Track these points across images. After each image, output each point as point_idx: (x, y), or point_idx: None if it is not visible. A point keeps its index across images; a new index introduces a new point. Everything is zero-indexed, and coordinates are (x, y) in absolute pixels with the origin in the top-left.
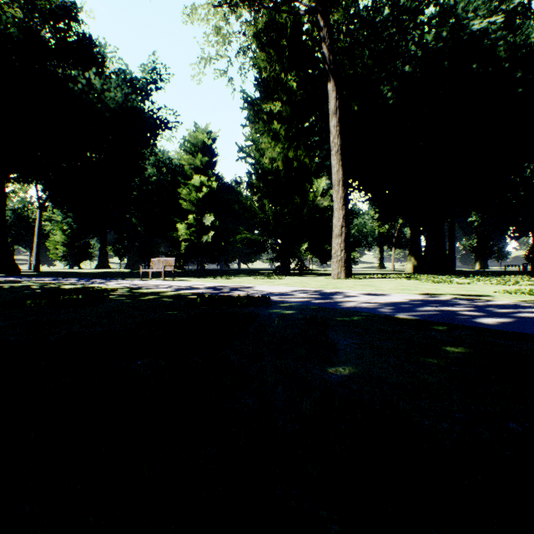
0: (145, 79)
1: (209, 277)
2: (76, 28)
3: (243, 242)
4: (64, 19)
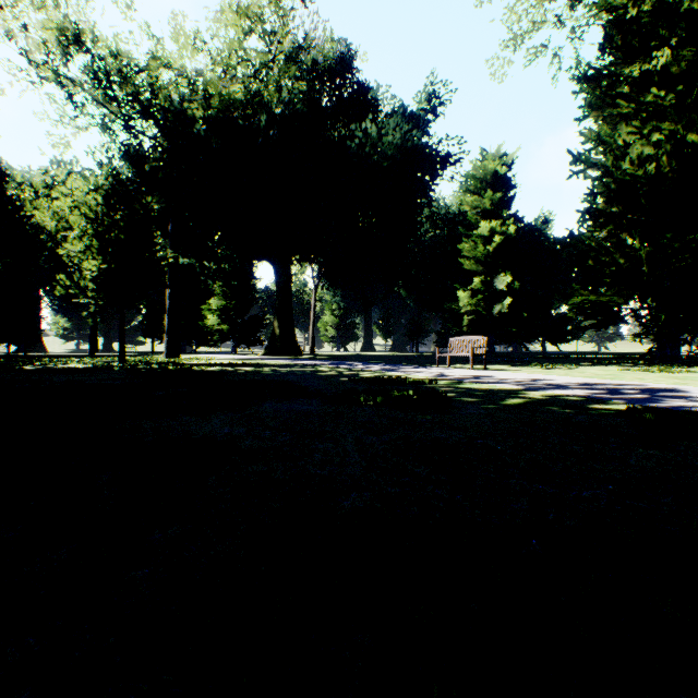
0: (421, 110)
1: (529, 365)
2: (351, 79)
3: (576, 309)
4: (340, 74)
